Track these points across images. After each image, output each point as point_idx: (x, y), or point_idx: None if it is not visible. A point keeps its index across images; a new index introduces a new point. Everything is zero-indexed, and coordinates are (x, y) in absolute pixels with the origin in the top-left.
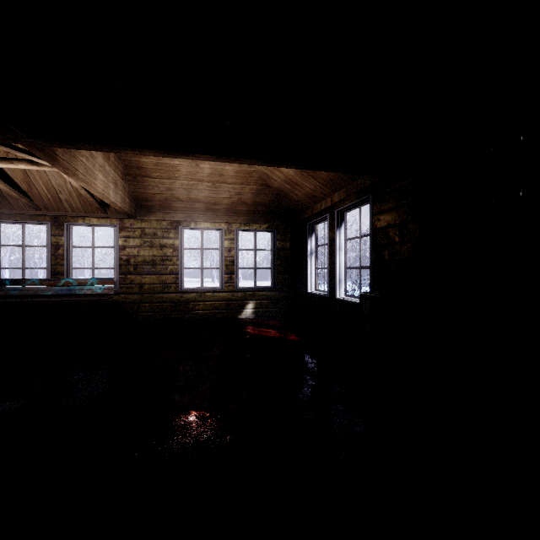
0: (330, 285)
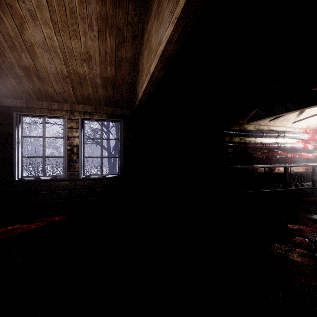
0: (69, 170)
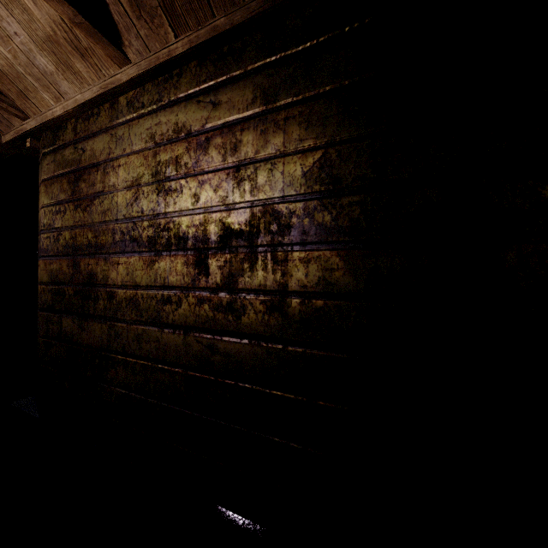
0: None
